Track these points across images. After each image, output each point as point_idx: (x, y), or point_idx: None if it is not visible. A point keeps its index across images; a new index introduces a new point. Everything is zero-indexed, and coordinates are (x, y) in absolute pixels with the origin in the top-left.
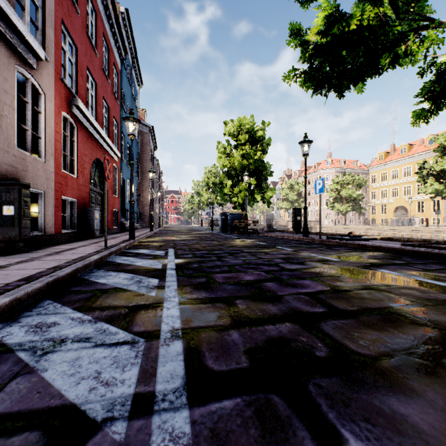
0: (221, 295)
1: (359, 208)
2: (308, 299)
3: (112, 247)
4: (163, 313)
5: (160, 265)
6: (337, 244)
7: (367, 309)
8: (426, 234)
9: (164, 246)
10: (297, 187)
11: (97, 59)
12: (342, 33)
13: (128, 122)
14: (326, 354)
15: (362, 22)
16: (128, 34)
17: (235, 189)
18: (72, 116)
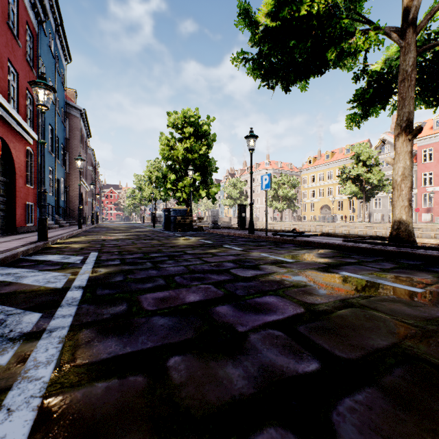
0: (145, 344)
1: (294, 206)
2: (284, 338)
3: None
4: None
5: (62, 282)
6: (283, 241)
7: (375, 353)
8: (345, 229)
9: (87, 248)
10: (239, 185)
11: None
12: (292, 17)
13: (36, 88)
14: None
15: (312, 9)
16: None
17: (180, 184)
18: None
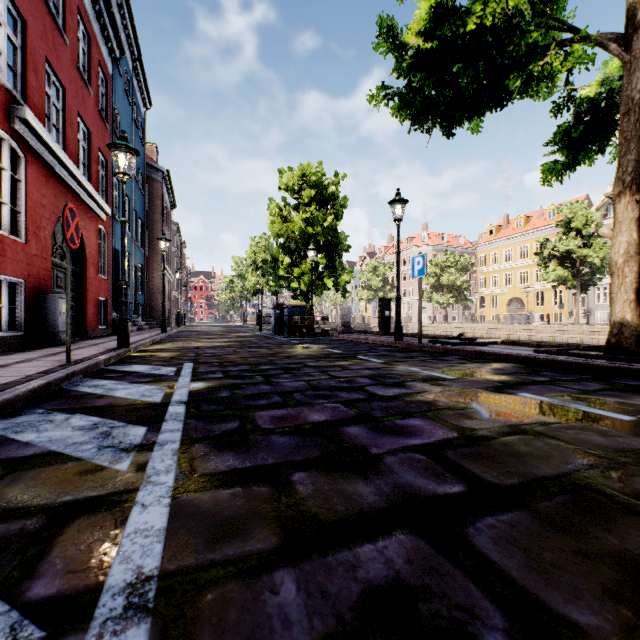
0: (265, 460)
1: (465, 299)
2: (427, 461)
3: (80, 363)
4: (128, 522)
5: (160, 396)
6: (445, 351)
7: (537, 481)
8: (547, 335)
9: (179, 358)
10: (382, 270)
11: (66, 49)
12: (455, 34)
13: (117, 152)
14: (507, 639)
15: (484, 21)
16: (126, 21)
17: (296, 271)
18: (15, 137)
